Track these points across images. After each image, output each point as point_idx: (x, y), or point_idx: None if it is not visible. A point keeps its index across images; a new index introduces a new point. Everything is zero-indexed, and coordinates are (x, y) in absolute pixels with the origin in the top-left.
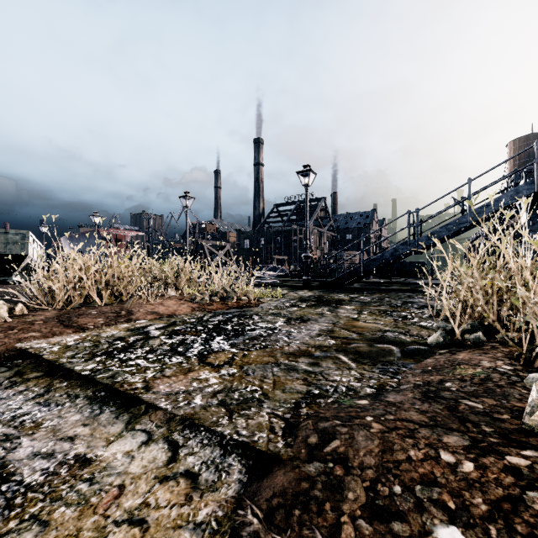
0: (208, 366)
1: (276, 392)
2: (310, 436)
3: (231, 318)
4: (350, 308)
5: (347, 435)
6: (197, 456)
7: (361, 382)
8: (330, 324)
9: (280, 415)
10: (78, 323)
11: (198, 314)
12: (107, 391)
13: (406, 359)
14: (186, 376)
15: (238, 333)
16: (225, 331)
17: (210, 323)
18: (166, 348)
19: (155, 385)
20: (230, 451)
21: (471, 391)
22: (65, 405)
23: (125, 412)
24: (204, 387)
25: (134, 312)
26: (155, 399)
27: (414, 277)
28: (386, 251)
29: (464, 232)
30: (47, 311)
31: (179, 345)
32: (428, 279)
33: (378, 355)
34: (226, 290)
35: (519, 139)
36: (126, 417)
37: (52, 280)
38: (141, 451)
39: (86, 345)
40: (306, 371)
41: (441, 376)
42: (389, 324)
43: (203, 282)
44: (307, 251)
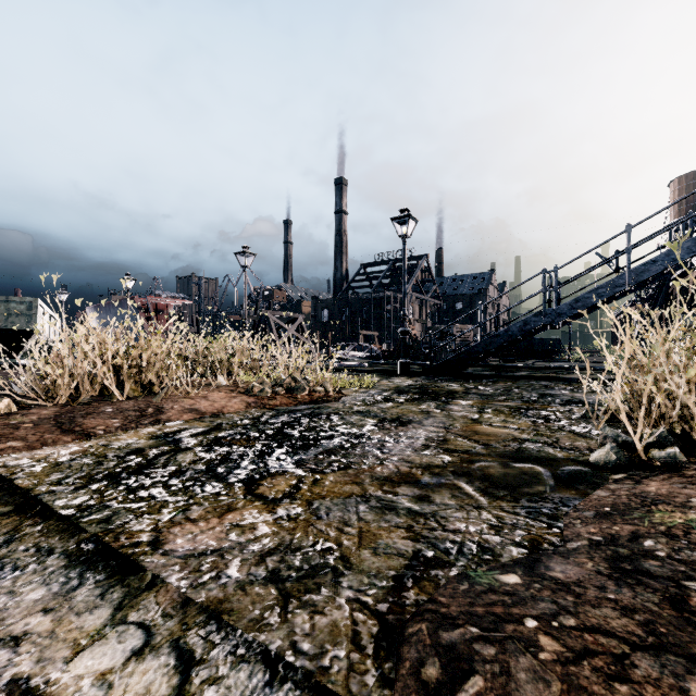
0: (259, 500)
1: (364, 555)
2: (426, 662)
3: (300, 418)
4: (467, 404)
5: (496, 664)
6: (222, 687)
7: (501, 534)
8: (441, 429)
9: (370, 605)
10: (83, 426)
11: (255, 413)
12: (99, 541)
13: (564, 490)
14: (221, 519)
15: (308, 443)
16: (290, 440)
17: (270, 426)
18: (199, 468)
19: (169, 537)
20: (282, 676)
21: (694, 560)
22: (28, 569)
23: (119, 584)
24: (247, 543)
25: (166, 409)
26: (164, 567)
27: (546, 359)
28: (512, 325)
29: (619, 298)
30: (44, 408)
31: (220, 463)
32: (564, 362)
33: (520, 482)
34: (295, 378)
35: (686, 175)
36: (118, 594)
37: (56, 364)
38: (127, 673)
39: (84, 461)
40: (410, 511)
41: (632, 525)
42: (527, 430)
43: (265, 367)
44: (405, 325)
